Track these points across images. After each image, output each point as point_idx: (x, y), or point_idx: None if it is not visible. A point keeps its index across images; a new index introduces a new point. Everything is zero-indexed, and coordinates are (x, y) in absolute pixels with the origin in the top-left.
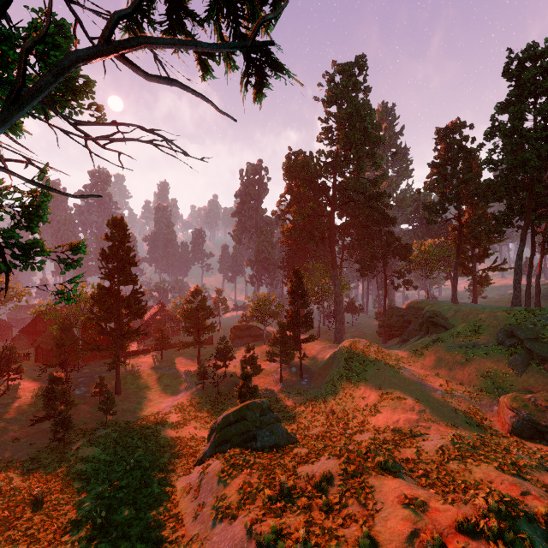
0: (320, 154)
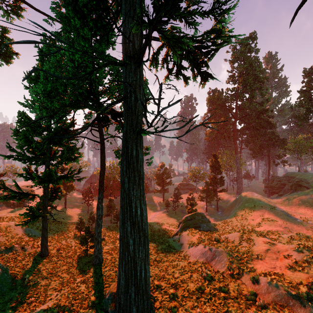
0: (228, 90)
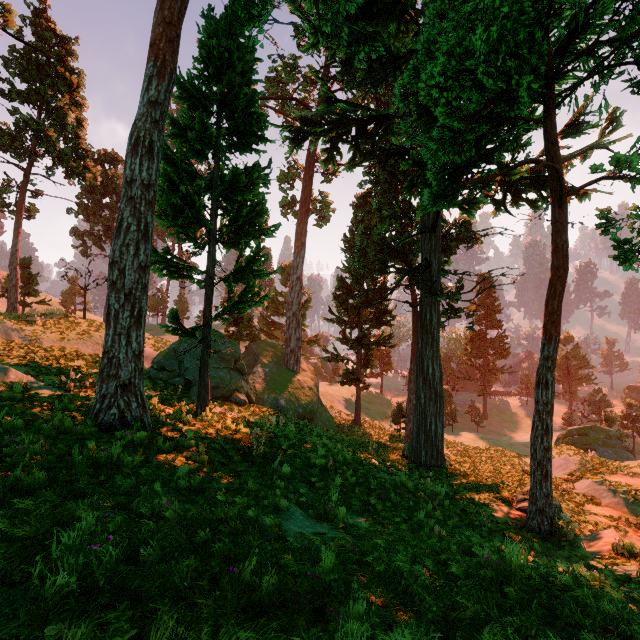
0: None
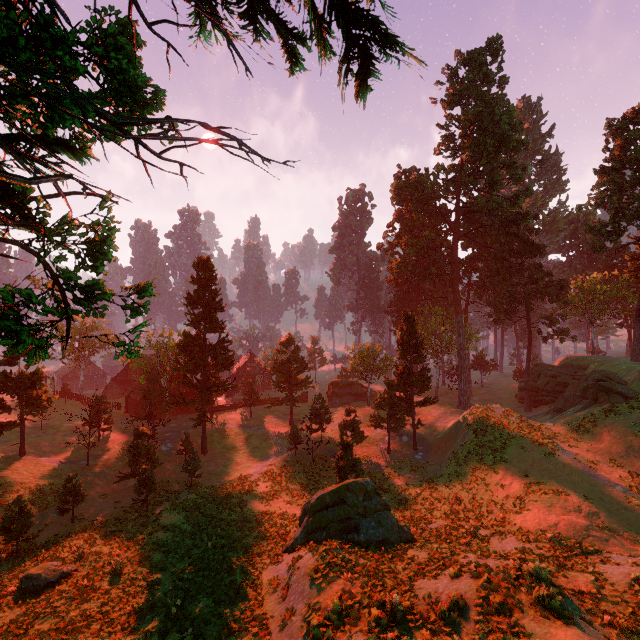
0: (439, 170)
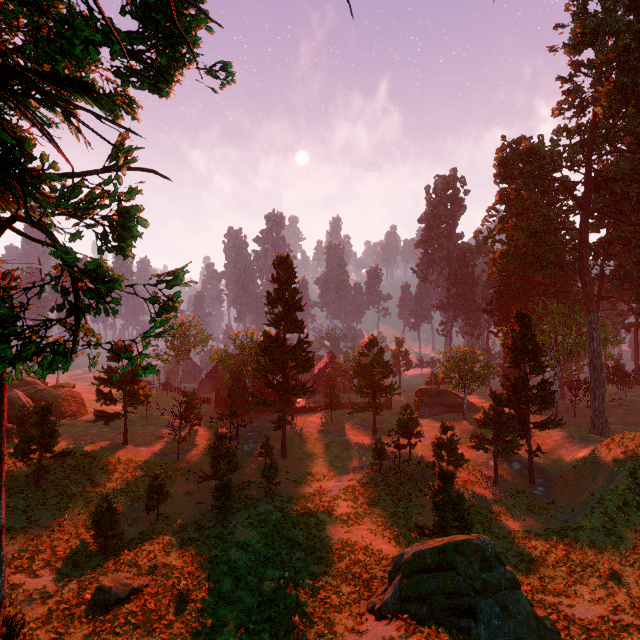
0: (559, 133)
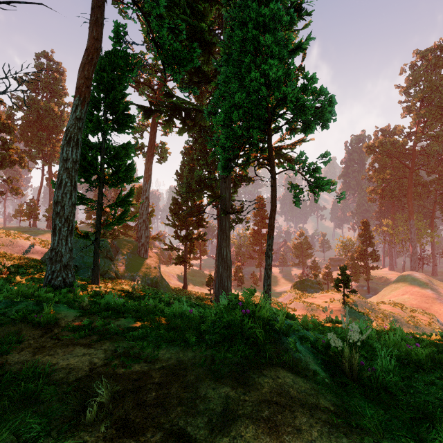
0: (401, 129)
